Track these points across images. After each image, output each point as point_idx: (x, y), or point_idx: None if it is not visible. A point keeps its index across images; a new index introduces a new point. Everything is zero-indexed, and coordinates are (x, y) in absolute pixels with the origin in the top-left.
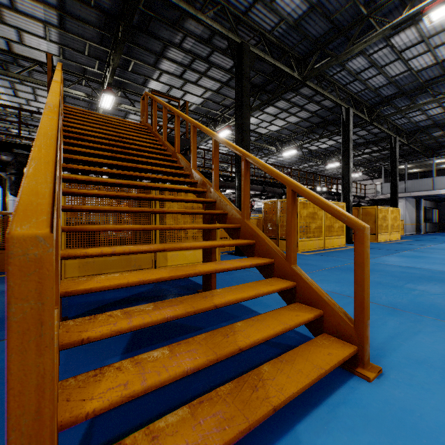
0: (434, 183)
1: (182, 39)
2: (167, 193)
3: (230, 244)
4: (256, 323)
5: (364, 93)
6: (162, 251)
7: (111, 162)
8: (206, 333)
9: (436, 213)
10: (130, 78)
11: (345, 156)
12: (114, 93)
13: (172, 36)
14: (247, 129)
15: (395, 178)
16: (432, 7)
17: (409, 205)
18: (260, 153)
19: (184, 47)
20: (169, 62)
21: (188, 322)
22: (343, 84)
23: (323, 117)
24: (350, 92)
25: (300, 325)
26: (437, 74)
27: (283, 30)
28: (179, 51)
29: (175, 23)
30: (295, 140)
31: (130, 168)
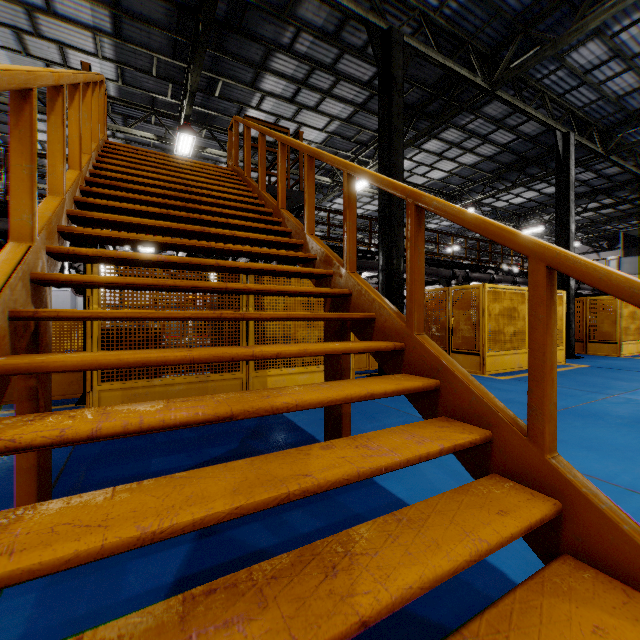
0: None
1: (294, 38)
2: (268, 279)
3: (386, 392)
4: None
5: (595, 107)
6: (226, 420)
7: (158, 223)
8: None
9: None
10: (218, 107)
11: (562, 212)
12: (194, 131)
13: (279, 34)
14: (399, 172)
15: None
16: None
17: None
18: None
19: (297, 51)
20: (274, 77)
21: None
22: (558, 93)
23: (520, 153)
24: (571, 106)
25: None
26: None
27: (459, 6)
28: (290, 57)
29: (283, 12)
30: (471, 192)
31: (194, 235)
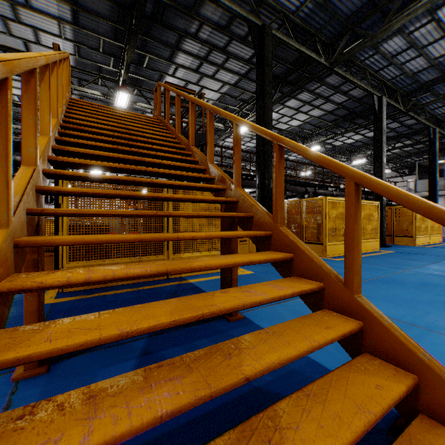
0: None
1: (198, 29)
2: (181, 192)
3: (260, 260)
4: (315, 406)
5: (399, 79)
6: (163, 274)
7: (111, 154)
8: (230, 431)
9: None
10: (145, 74)
11: (378, 149)
12: (129, 90)
13: (188, 25)
14: (269, 121)
15: (433, 174)
16: None
17: None
18: None
19: (200, 37)
20: (184, 55)
21: None
22: (375, 70)
23: (350, 109)
24: (383, 78)
25: (389, 410)
26: None
27: (309, 11)
28: (195, 42)
29: (191, 11)
30: (318, 135)
31: (135, 162)
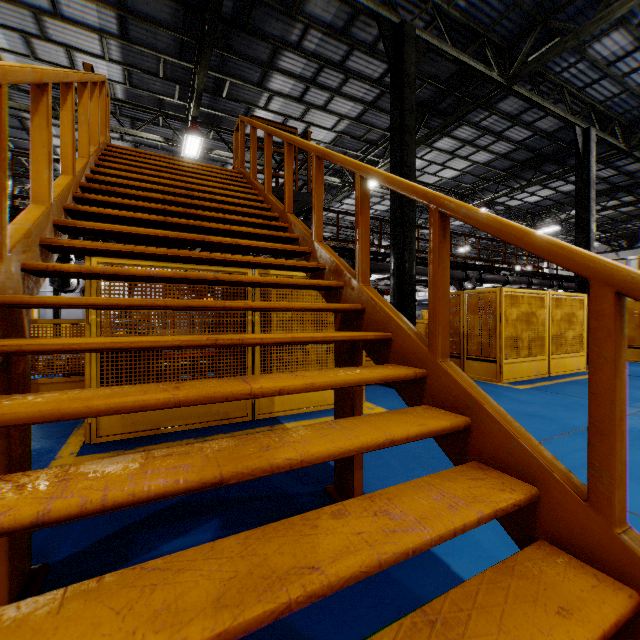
0: None
1: (302, 35)
2: None
3: (409, 436)
4: None
5: (617, 100)
6: (214, 486)
7: (154, 232)
8: None
9: None
10: (225, 108)
11: (582, 212)
12: (201, 132)
13: (286, 31)
14: (412, 171)
15: None
16: None
17: None
18: (424, 215)
19: (305, 48)
20: (282, 76)
21: (300, 615)
22: (578, 87)
23: (536, 150)
24: (591, 100)
25: None
26: None
27: None
28: (298, 55)
29: (290, 8)
30: (484, 191)
31: (194, 243)
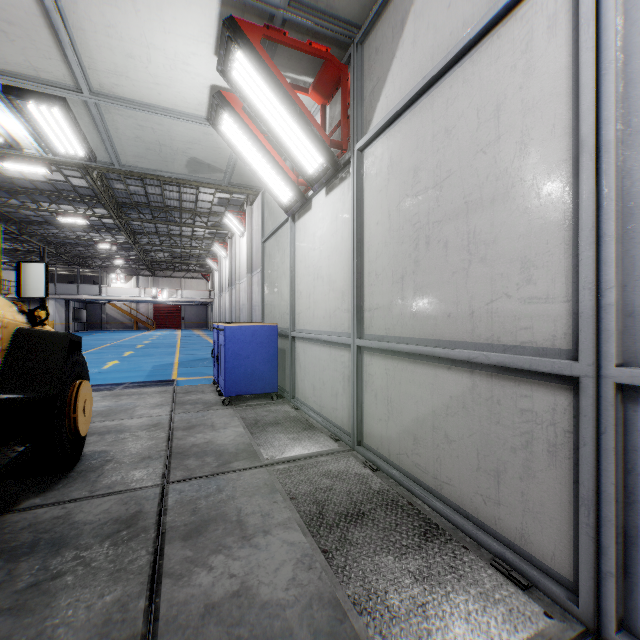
0: (80, 290)
1: None
2: None
3: None
4: None
5: (16, 213)
6: None
7: None
8: None
9: (86, 313)
10: None
11: None
12: None
13: None
14: None
15: None
16: (61, 216)
17: (59, 306)
18: None
19: None
20: None
21: None
22: None
23: None
24: (3, 209)
25: None
26: (73, 223)
27: None
28: None
29: None
30: None
31: None
